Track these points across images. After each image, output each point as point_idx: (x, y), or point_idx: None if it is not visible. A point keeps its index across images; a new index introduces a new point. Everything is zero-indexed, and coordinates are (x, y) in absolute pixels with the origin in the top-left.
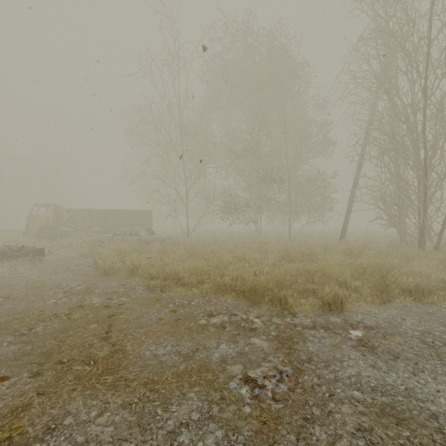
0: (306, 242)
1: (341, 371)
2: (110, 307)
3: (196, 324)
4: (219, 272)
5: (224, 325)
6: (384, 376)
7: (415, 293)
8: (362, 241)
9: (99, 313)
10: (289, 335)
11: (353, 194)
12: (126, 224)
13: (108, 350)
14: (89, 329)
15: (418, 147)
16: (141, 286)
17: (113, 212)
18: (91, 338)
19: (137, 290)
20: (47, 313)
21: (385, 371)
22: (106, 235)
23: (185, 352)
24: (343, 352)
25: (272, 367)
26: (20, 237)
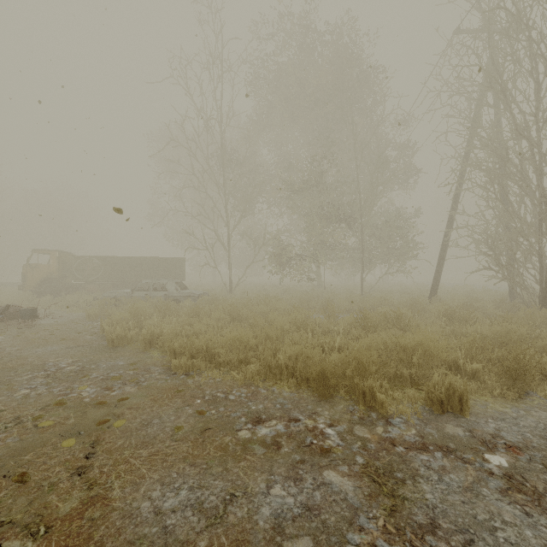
0: (387, 300)
1: None
2: (105, 404)
3: (233, 439)
4: (270, 347)
5: (278, 440)
6: None
7: None
8: (460, 298)
9: (85, 417)
10: (387, 464)
11: (449, 236)
12: (151, 276)
13: (78, 497)
14: (61, 449)
15: (540, 172)
16: (159, 365)
17: (135, 261)
18: (58, 469)
19: (152, 373)
20: (6, 416)
21: None
22: (123, 291)
23: (210, 505)
24: (487, 505)
25: (367, 546)
26: (15, 293)
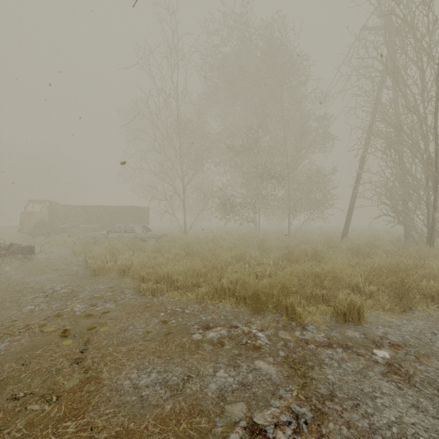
0: (308, 240)
1: (375, 414)
2: (92, 316)
3: (189, 340)
4: (216, 274)
5: (222, 341)
6: (435, 424)
7: (438, 299)
8: (365, 238)
9: (78, 325)
10: (301, 356)
11: (356, 189)
12: (122, 221)
13: (78, 378)
14: (62, 346)
15: (427, 139)
16: (131, 289)
17: (110, 209)
18: (61, 359)
19: (126, 294)
20: (19, 324)
21: (434, 414)
22: (100, 232)
23: (173, 383)
24: (372, 383)
25: (284, 408)
26: (15, 234)
